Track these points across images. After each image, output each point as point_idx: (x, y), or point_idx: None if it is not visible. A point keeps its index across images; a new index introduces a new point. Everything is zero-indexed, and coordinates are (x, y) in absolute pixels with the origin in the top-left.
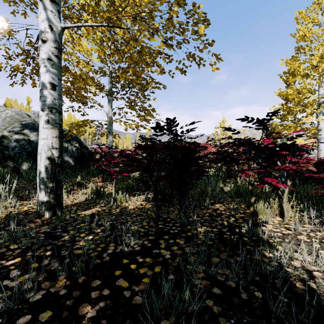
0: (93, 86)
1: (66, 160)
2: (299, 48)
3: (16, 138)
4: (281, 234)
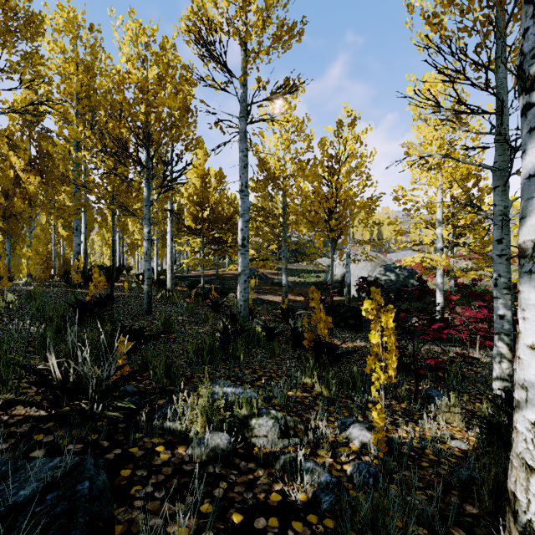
0: None
1: None
2: None
3: (384, 279)
4: None
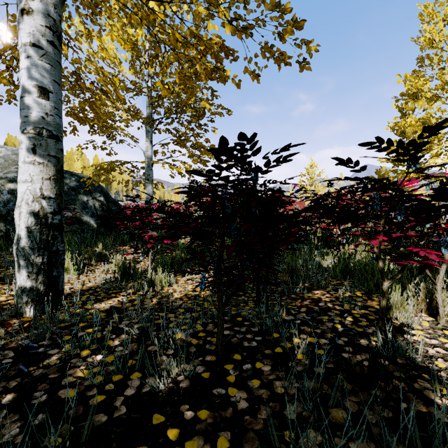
0: (125, 111)
1: (84, 220)
2: (424, 59)
3: (10, 189)
4: (445, 351)
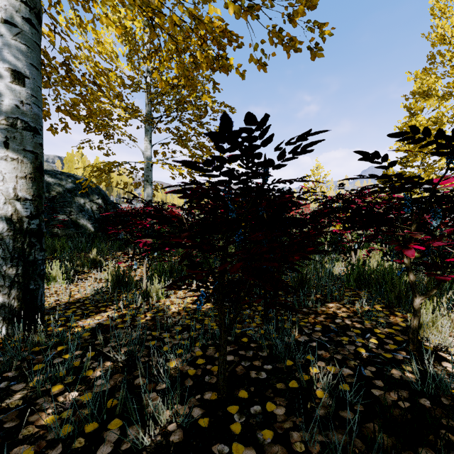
0: (123, 109)
1: (81, 224)
2: (435, 56)
3: None
4: None
